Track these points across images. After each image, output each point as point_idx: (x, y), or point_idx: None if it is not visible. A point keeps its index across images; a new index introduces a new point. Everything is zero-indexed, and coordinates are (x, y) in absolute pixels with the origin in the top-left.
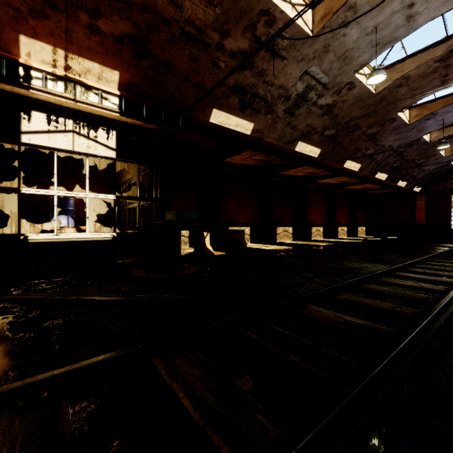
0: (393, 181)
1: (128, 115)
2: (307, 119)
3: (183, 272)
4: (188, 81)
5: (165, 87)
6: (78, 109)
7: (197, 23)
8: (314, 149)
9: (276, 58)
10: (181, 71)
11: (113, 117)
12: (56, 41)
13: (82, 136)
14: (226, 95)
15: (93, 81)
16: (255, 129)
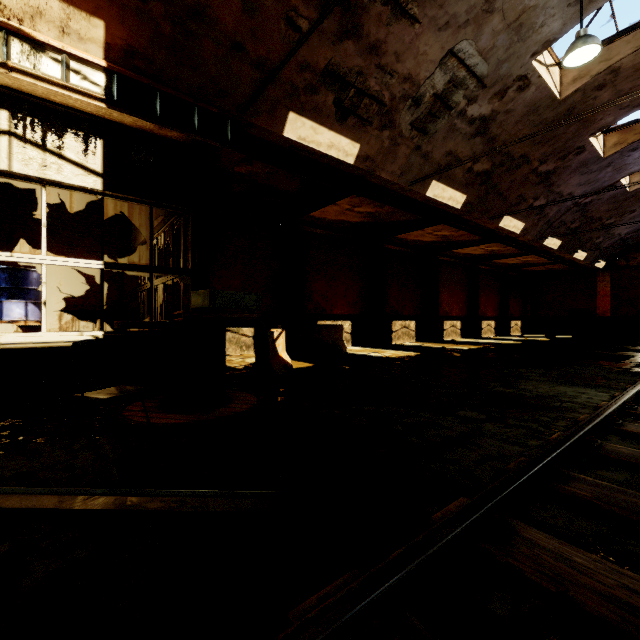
0: (569, 251)
1: (124, 108)
2: (448, 141)
3: (226, 410)
4: (242, 53)
5: (199, 62)
6: (18, 88)
7: None
8: (456, 195)
9: (401, 19)
10: (228, 33)
11: (94, 110)
12: None
13: (30, 143)
14: (313, 87)
15: (51, 37)
16: (361, 154)
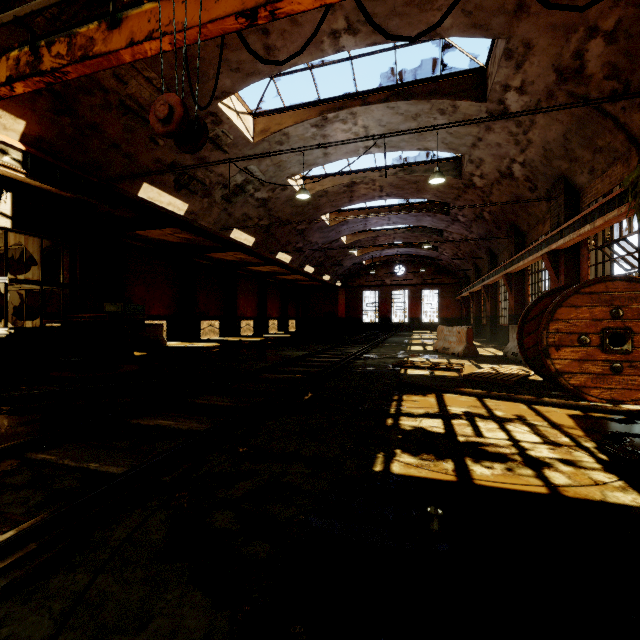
0: (320, 275)
1: (37, 178)
2: (244, 208)
3: (127, 369)
4: (118, 149)
5: (88, 150)
6: None
7: (140, 100)
8: (249, 238)
9: (219, 150)
10: (111, 138)
11: (13, 176)
12: None
13: None
14: (162, 171)
15: None
16: (189, 210)
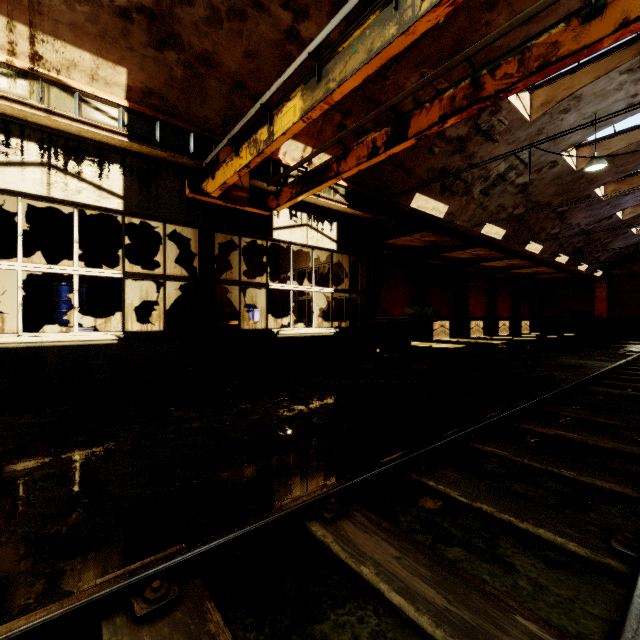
0: (574, 264)
1: (353, 207)
2: (500, 198)
3: (420, 367)
4: (402, 167)
5: (381, 175)
6: (313, 202)
7: None
8: (499, 231)
9: (488, 141)
10: (399, 159)
11: (339, 208)
12: (309, 140)
13: (313, 229)
14: (431, 178)
15: None
16: (448, 211)
